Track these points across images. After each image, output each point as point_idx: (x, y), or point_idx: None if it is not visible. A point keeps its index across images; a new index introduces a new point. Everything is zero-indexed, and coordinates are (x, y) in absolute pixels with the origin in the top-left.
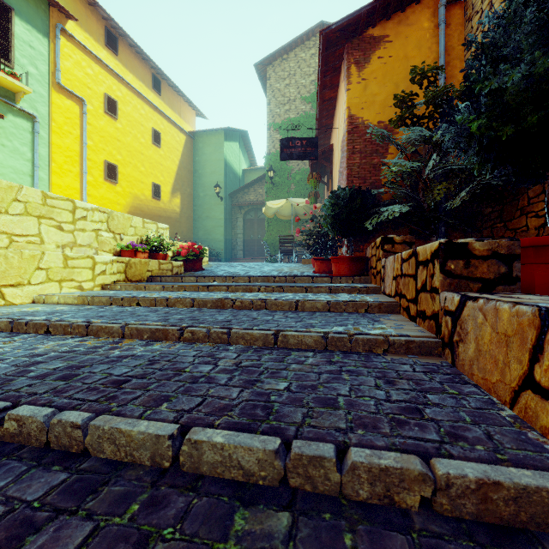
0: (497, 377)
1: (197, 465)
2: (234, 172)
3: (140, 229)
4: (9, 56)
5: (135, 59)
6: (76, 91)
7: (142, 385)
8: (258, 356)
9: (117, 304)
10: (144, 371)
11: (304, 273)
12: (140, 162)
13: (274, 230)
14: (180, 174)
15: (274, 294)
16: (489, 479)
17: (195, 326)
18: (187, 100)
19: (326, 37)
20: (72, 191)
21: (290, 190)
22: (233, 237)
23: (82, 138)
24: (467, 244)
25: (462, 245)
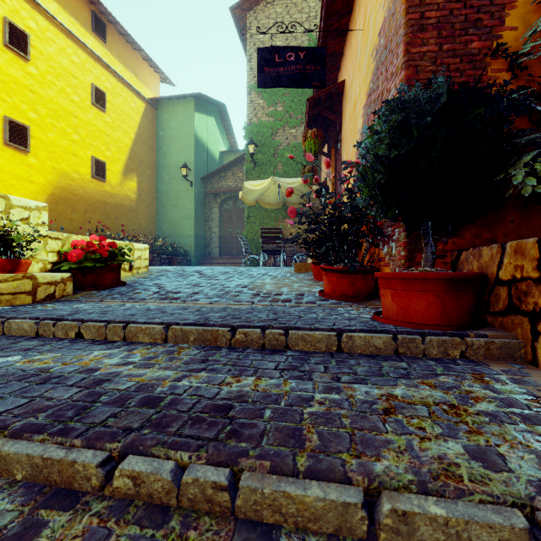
0: None
1: None
2: (209, 153)
3: None
4: None
5: None
6: None
7: None
8: None
9: None
10: None
11: (302, 296)
12: (71, 127)
13: (255, 222)
14: (137, 151)
15: None
16: None
17: None
18: (146, 58)
19: None
20: None
21: (276, 170)
22: (207, 231)
23: None
24: None
25: None
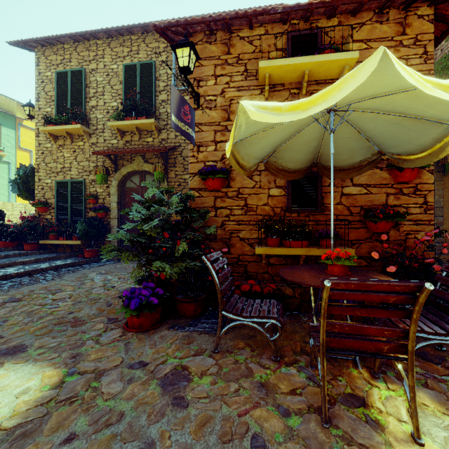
0: None
1: None
2: None
3: None
4: None
5: None
6: (28, 147)
7: None
8: None
9: None
10: None
11: None
12: None
13: None
14: None
15: None
16: None
17: None
18: None
19: None
20: None
21: None
22: None
23: None
24: None
25: None
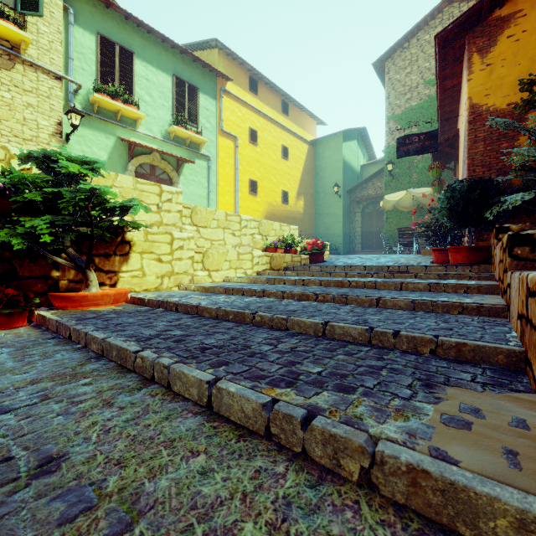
0: (515, 318)
1: (333, 335)
2: (352, 170)
3: (278, 231)
4: (196, 120)
5: (269, 93)
6: (232, 132)
7: (304, 312)
8: (365, 309)
9: (271, 283)
10: (302, 309)
11: (420, 263)
12: (273, 175)
13: (393, 222)
14: (303, 179)
15: (385, 279)
16: (461, 342)
17: (325, 293)
18: (309, 114)
19: (442, 37)
20: (229, 206)
21: (411, 179)
22: (351, 231)
23: (235, 165)
24: (532, 234)
25: (528, 236)
